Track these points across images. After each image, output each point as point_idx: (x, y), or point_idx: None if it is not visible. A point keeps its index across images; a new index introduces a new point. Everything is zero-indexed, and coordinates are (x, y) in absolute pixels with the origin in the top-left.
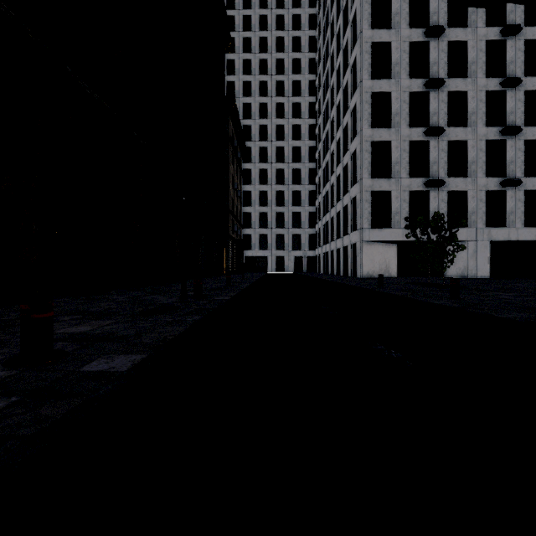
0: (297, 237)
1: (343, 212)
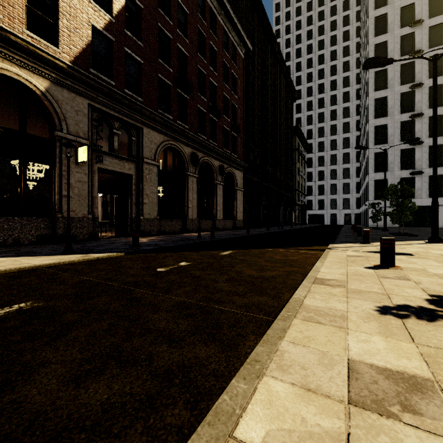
0: (347, 200)
1: (365, 188)
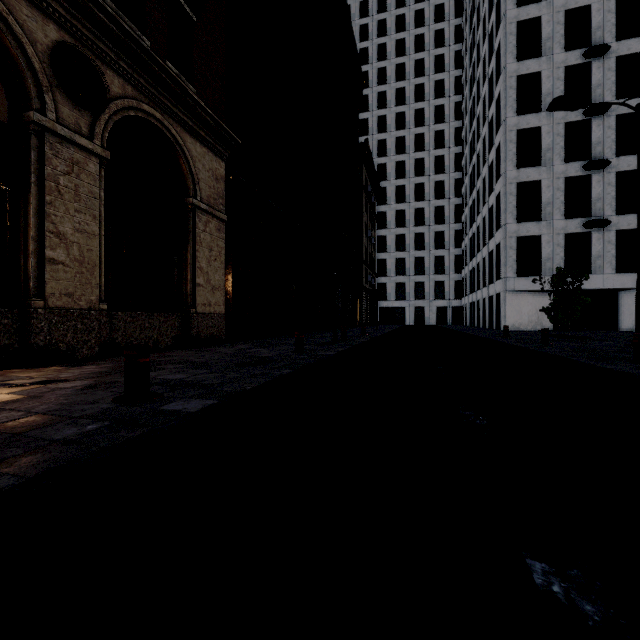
0: (440, 284)
1: (489, 258)
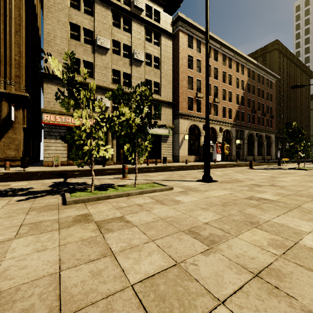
0: None
1: None
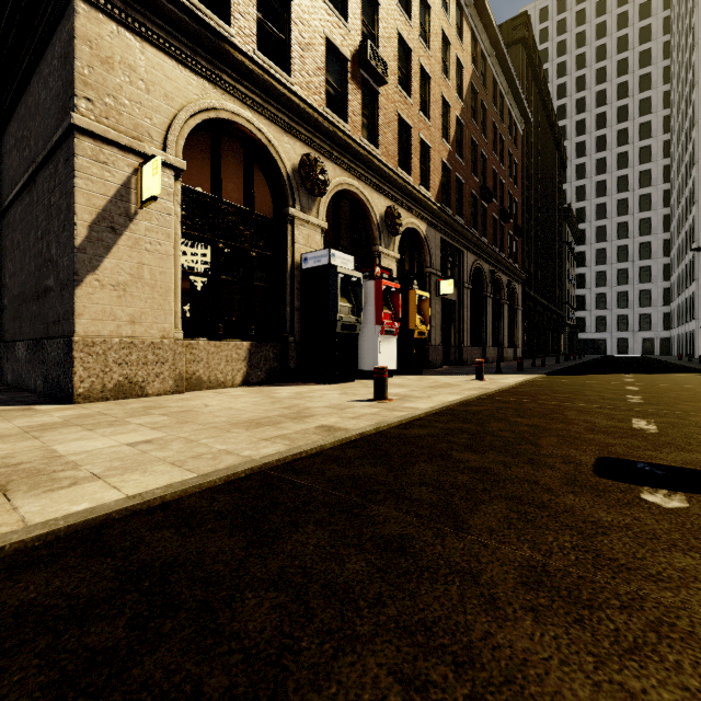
0: (646, 317)
1: (688, 300)
